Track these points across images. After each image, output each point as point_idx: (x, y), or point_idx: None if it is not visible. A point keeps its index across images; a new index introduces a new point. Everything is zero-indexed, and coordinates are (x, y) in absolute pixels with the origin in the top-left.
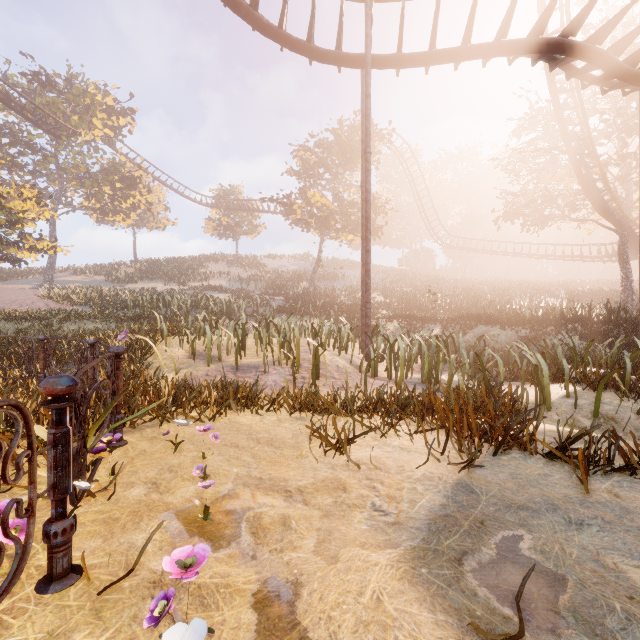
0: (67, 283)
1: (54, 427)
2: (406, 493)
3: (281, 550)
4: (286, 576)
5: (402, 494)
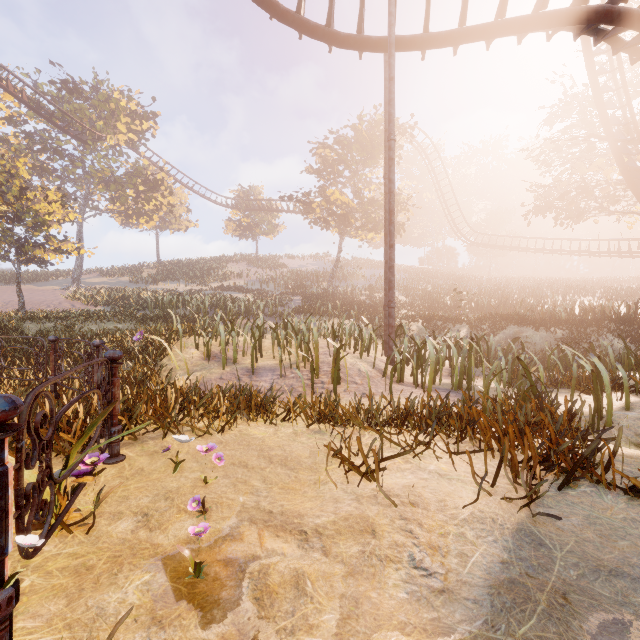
0: (94, 284)
1: None
2: (453, 541)
3: (292, 630)
4: None
5: (447, 542)
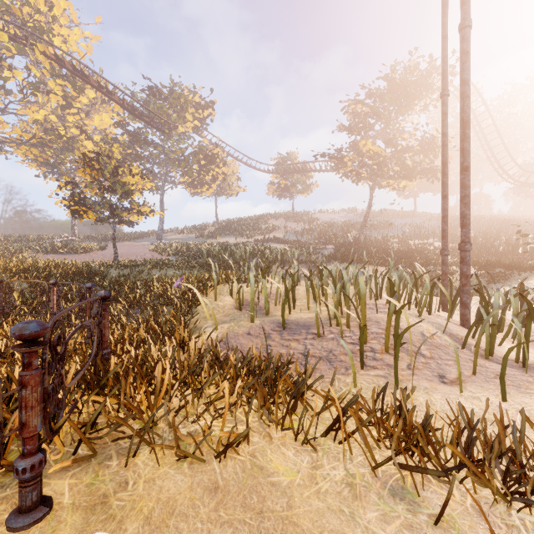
0: (171, 240)
1: None
2: None
3: None
4: None
5: None
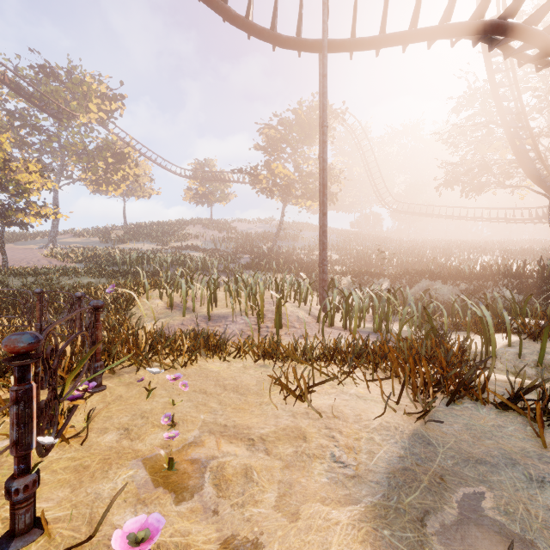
0: (68, 244)
1: (16, 384)
2: (364, 443)
3: (242, 504)
4: (246, 535)
5: (360, 444)
